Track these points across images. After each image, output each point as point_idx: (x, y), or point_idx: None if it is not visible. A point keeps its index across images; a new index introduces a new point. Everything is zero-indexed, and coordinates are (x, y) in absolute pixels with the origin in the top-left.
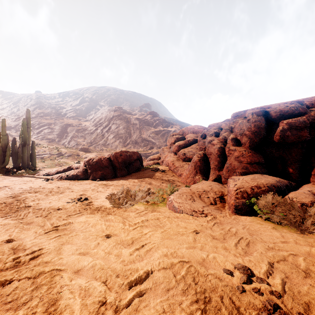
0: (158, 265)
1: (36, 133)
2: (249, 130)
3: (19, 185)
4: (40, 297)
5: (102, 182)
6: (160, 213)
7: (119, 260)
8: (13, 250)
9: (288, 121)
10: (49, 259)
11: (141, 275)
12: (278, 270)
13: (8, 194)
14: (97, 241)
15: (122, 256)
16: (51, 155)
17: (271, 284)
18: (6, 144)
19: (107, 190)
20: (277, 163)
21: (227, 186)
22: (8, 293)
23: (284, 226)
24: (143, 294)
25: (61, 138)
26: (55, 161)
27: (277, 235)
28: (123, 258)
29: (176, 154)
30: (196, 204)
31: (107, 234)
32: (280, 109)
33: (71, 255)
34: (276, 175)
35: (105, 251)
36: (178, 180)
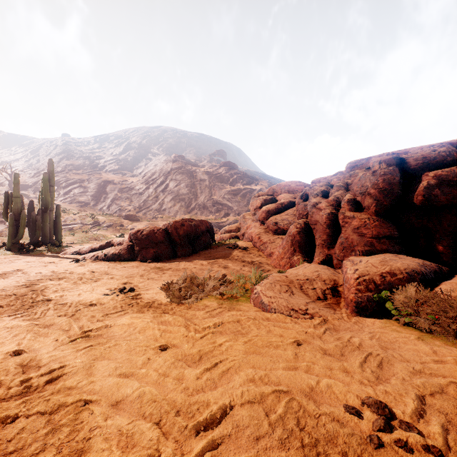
0: (240, 397)
1: (62, 193)
2: (375, 187)
3: (37, 268)
4: (57, 445)
5: (155, 264)
6: (242, 313)
7: (180, 387)
8: (22, 368)
9: (436, 173)
10: (75, 382)
11: (215, 413)
12: (433, 409)
13: (20, 281)
14: (147, 355)
15: (185, 381)
16: (83, 226)
17: (425, 434)
18: (19, 209)
19: (162, 277)
20: (419, 237)
21: (342, 271)
22: (10, 438)
23: (437, 336)
24: (218, 444)
25: (98, 201)
26: (89, 233)
27: (426, 349)
28: (186, 384)
29: (264, 224)
30: (296, 300)
31: (162, 344)
32: (423, 155)
33: (107, 377)
34: (418, 255)
35: (159, 372)
36: (267, 262)
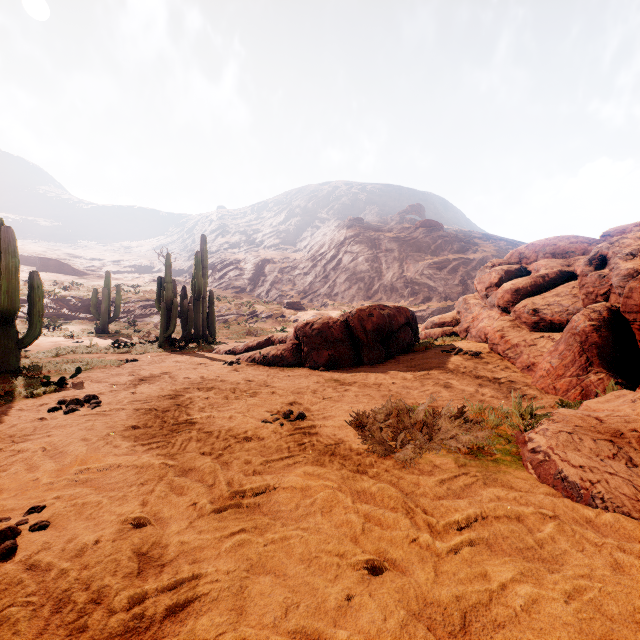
0: None
1: (217, 278)
2: None
3: (186, 371)
4: None
5: (332, 374)
6: (518, 495)
7: None
8: (138, 560)
9: None
10: (212, 632)
11: None
12: None
13: (165, 389)
14: (344, 584)
15: None
16: (239, 317)
17: None
18: (171, 297)
19: (345, 396)
20: None
21: None
22: None
23: None
24: None
25: (255, 285)
26: (245, 326)
27: None
28: None
29: (508, 313)
30: None
31: (370, 559)
32: None
33: (270, 632)
34: None
35: None
36: (526, 381)
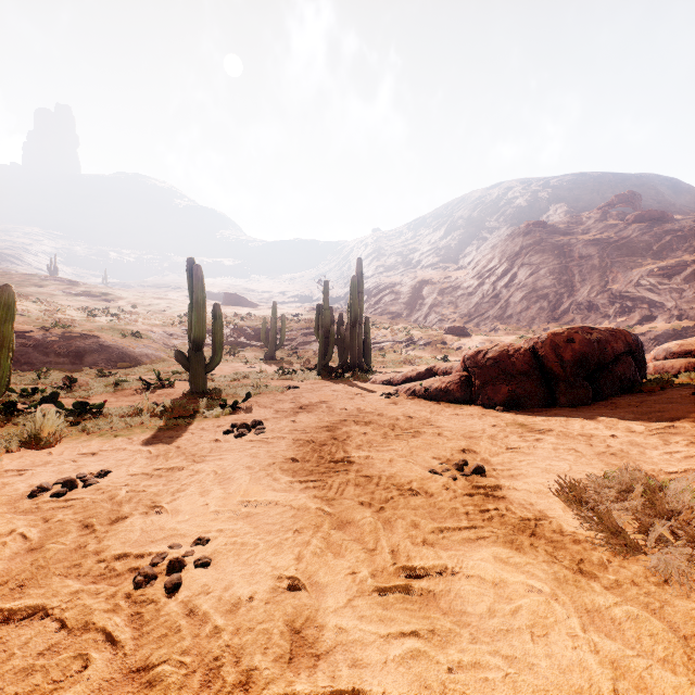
0: None
1: (372, 303)
2: None
3: (343, 401)
4: None
5: (514, 416)
6: None
7: None
8: (290, 639)
9: None
10: None
11: None
12: None
13: (323, 419)
14: None
15: None
16: (395, 344)
17: None
18: (328, 324)
19: (537, 448)
20: None
21: None
22: None
23: None
24: None
25: (412, 310)
26: (401, 354)
27: None
28: None
29: None
30: None
31: None
32: None
33: None
34: None
35: None
36: None
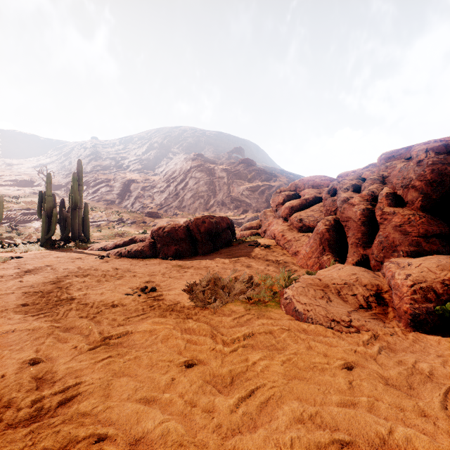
0: (289, 447)
1: (91, 192)
2: (421, 178)
3: (65, 264)
4: None
5: (177, 262)
6: (273, 321)
7: (210, 423)
8: (36, 381)
9: None
10: (89, 407)
11: None
12: None
13: (48, 277)
14: (171, 374)
15: (216, 414)
16: (109, 222)
17: None
18: (51, 207)
19: (184, 276)
20: None
21: (383, 274)
22: None
23: None
24: None
25: (123, 199)
26: (114, 230)
27: None
28: (218, 419)
29: (287, 221)
30: (336, 308)
31: (187, 360)
32: None
33: (125, 402)
34: None
35: (185, 399)
36: (293, 261)
